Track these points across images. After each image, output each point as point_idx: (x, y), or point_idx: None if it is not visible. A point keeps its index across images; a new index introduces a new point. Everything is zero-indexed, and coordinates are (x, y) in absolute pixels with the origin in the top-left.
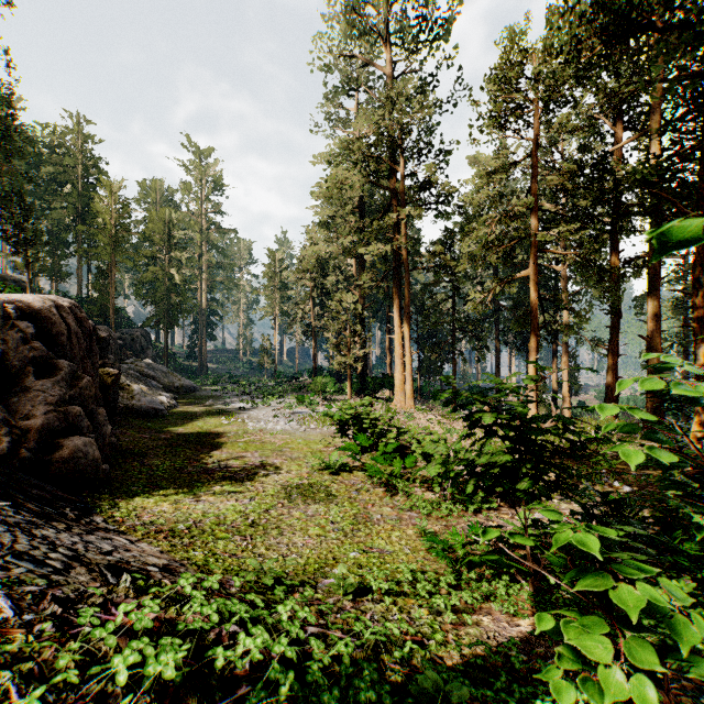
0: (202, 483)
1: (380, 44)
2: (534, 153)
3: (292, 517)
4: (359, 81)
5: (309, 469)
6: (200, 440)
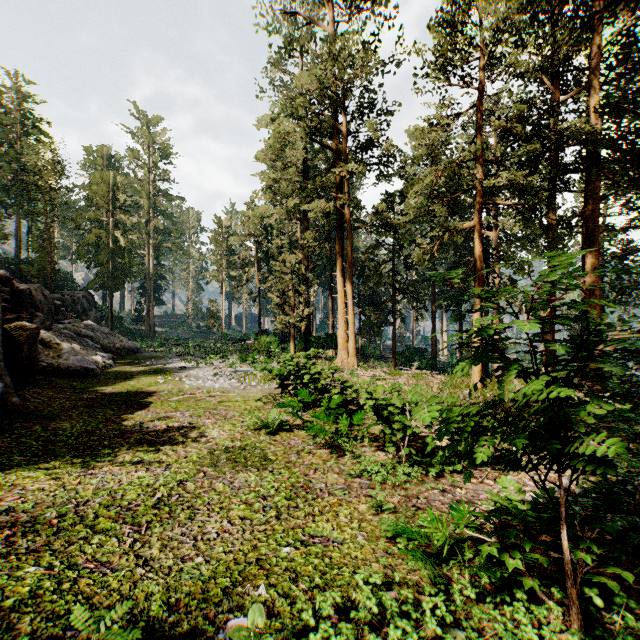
0: (112, 449)
1: (323, 7)
2: (479, 102)
3: (212, 491)
4: (302, 42)
5: (244, 428)
6: (127, 400)
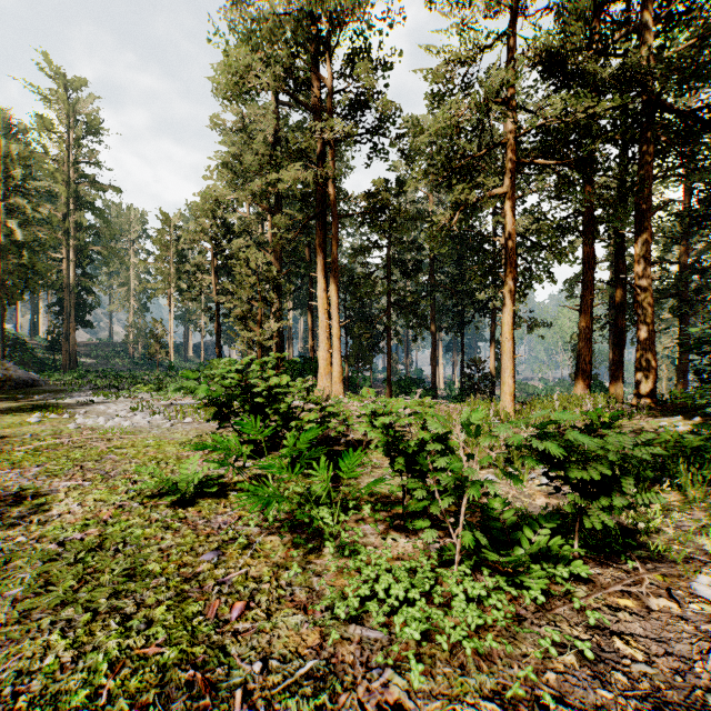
0: None
1: None
2: (512, 20)
3: None
4: None
5: (130, 496)
6: None
